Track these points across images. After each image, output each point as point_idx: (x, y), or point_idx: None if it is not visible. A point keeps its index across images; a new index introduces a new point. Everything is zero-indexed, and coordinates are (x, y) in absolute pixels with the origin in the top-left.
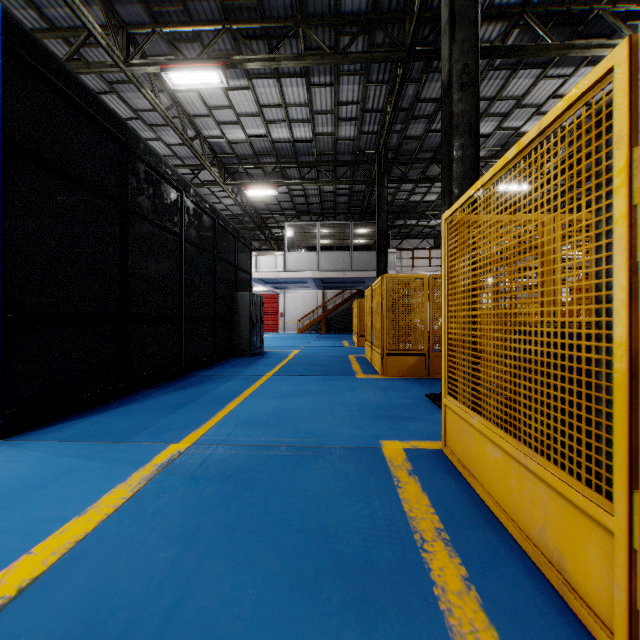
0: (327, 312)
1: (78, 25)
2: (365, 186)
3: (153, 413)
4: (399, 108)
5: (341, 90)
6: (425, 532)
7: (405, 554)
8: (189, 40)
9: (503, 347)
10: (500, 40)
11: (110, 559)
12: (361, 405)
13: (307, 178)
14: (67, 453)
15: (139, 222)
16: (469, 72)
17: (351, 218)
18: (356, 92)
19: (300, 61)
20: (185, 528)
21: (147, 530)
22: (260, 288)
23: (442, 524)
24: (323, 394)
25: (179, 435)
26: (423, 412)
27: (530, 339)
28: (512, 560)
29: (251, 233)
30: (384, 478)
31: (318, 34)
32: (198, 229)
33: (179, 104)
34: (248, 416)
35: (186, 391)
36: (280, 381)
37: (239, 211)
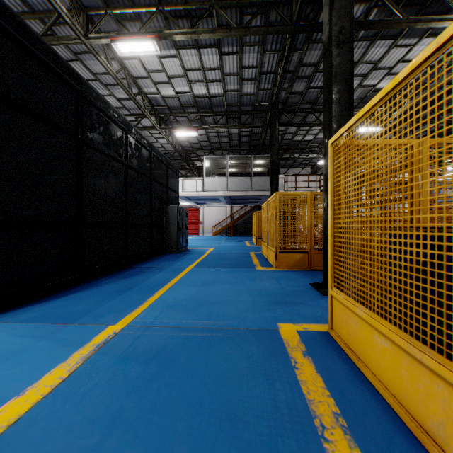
0: (234, 221)
1: (50, 9)
2: (261, 129)
3: (99, 298)
4: (287, 71)
5: (244, 57)
6: (324, 417)
7: (308, 442)
8: (132, 20)
9: (392, 250)
10: (363, 18)
11: (35, 446)
12: (261, 292)
13: (219, 124)
14: (24, 333)
15: (92, 152)
16: (345, 33)
17: (251, 153)
18: (255, 59)
19: (214, 34)
20: (109, 410)
21: (75, 412)
22: (186, 203)
23: (338, 408)
24: (231, 283)
25: (116, 317)
26: (309, 298)
27: (405, 242)
28: (409, 451)
29: (179, 164)
30: (283, 359)
31: (227, 14)
32: (138, 159)
33: (126, 69)
34: (172, 301)
35: (127, 280)
36: (199, 272)
37: (170, 148)
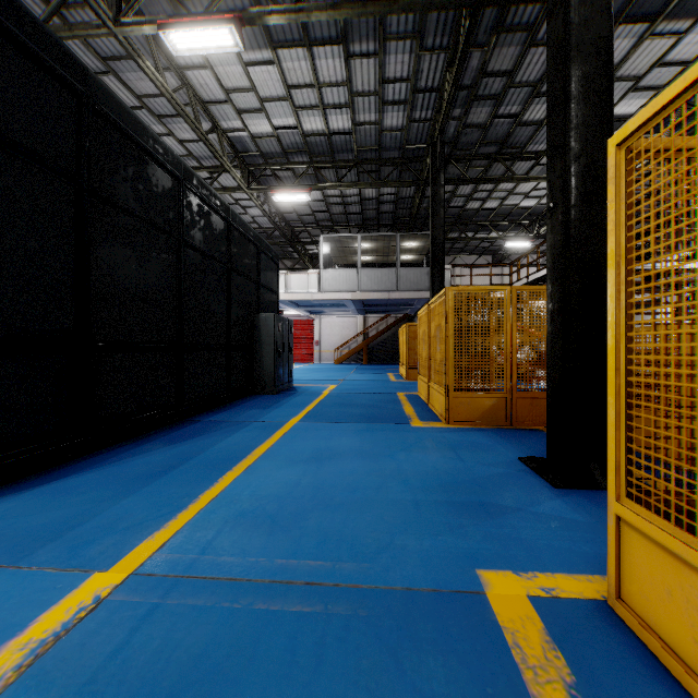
0: (369, 340)
1: None
2: (414, 191)
3: (104, 492)
4: (459, 86)
5: (387, 62)
6: None
7: None
8: None
9: None
10: None
11: None
12: (427, 479)
13: (346, 181)
14: None
15: (111, 212)
16: None
17: (397, 231)
18: (406, 65)
19: (336, 12)
20: None
21: None
22: (292, 312)
23: None
24: (367, 456)
25: (119, 547)
26: (530, 495)
27: None
28: None
29: (282, 250)
30: None
31: None
32: (205, 231)
33: (190, 86)
34: (249, 501)
35: (173, 448)
36: (307, 432)
37: (268, 224)
